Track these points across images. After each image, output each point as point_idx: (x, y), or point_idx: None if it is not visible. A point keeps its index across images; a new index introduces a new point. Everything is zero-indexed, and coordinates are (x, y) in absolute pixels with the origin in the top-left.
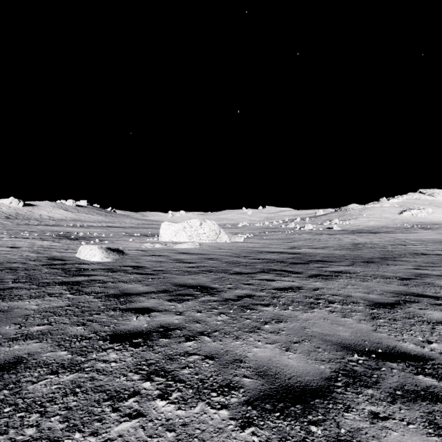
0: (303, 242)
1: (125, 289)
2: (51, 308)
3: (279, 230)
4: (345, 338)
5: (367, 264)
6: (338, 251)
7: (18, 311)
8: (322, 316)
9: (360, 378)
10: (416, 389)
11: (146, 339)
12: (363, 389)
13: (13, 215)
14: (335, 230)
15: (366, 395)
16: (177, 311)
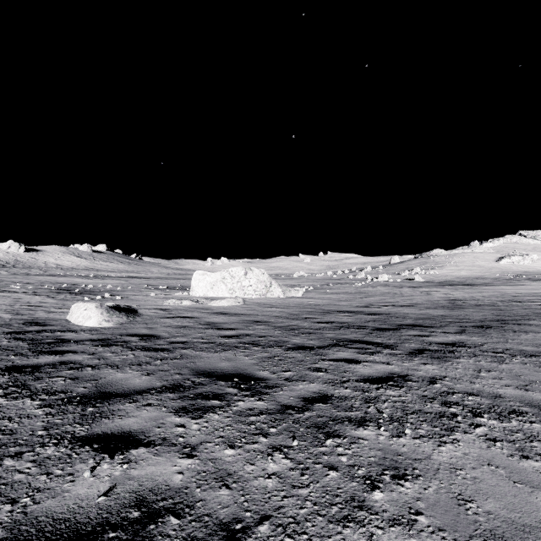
0: (381, 298)
1: (107, 384)
2: None
3: (346, 281)
4: None
5: (484, 331)
6: (433, 309)
7: None
8: (481, 456)
9: None
10: None
11: None
12: None
13: (11, 263)
14: (417, 281)
15: None
16: (187, 442)
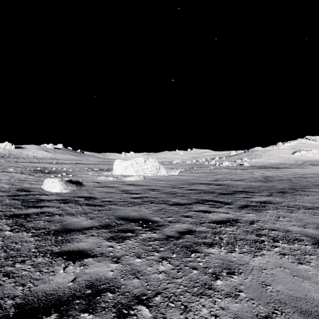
0: (224, 175)
1: (68, 224)
2: None
3: (203, 166)
4: None
5: (283, 195)
6: (254, 182)
7: None
8: (276, 262)
9: None
10: None
11: (62, 315)
12: None
13: (7, 155)
14: (245, 166)
15: None
16: (115, 255)
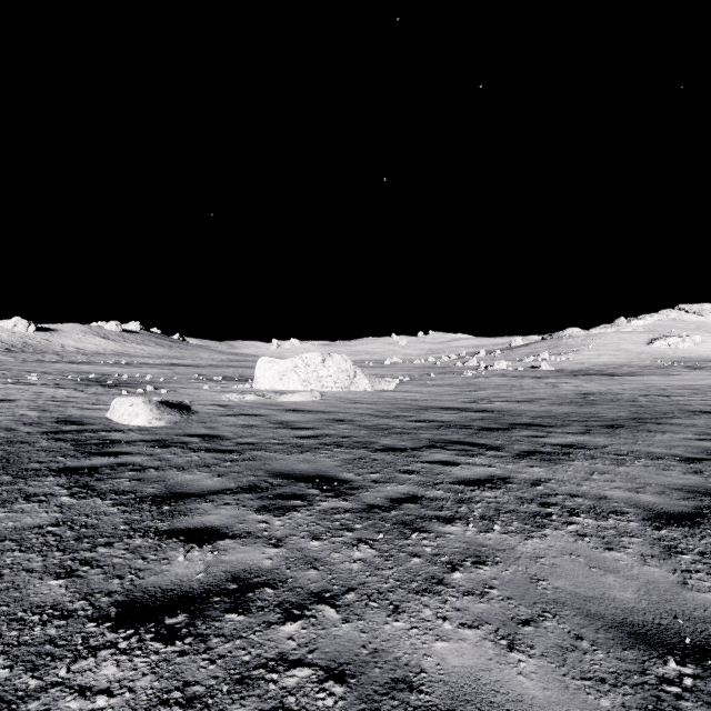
0: (495, 391)
1: (177, 485)
2: (17, 530)
3: (452, 370)
4: (630, 608)
5: (613, 431)
6: (557, 406)
7: None
8: (565, 548)
9: None
10: None
11: (196, 615)
12: None
13: (18, 346)
14: (544, 370)
15: None
16: (272, 535)
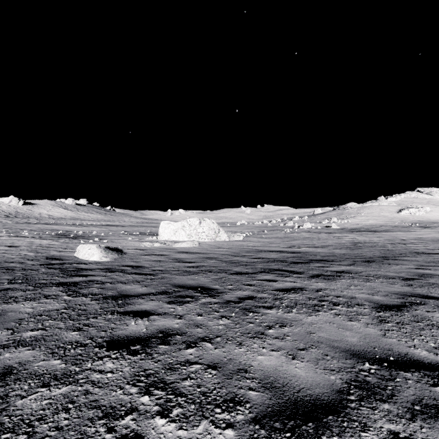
0: (302, 241)
1: (123, 291)
2: (46, 311)
3: (278, 228)
4: (354, 344)
5: (368, 264)
6: (338, 250)
7: (12, 315)
8: (328, 320)
9: (374, 391)
10: (435, 404)
11: (145, 346)
12: (379, 404)
13: (13, 214)
14: (333, 228)
15: (382, 411)
16: (177, 314)
